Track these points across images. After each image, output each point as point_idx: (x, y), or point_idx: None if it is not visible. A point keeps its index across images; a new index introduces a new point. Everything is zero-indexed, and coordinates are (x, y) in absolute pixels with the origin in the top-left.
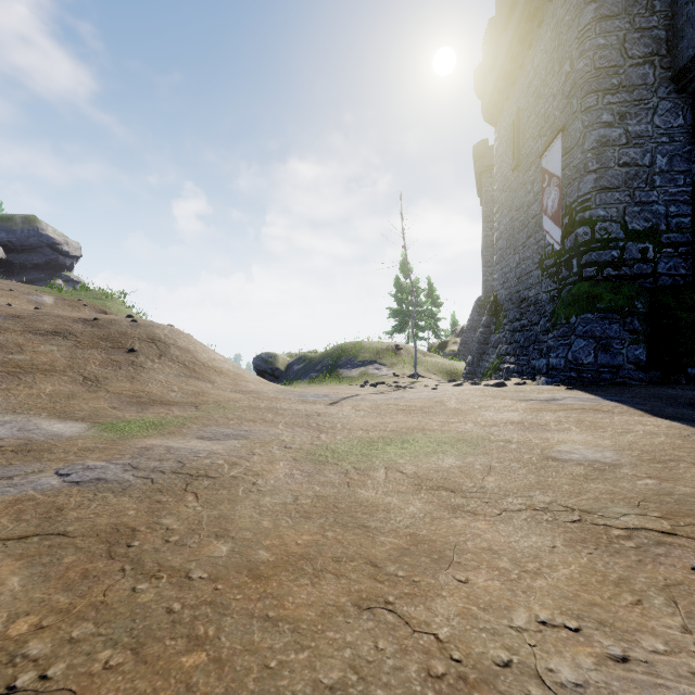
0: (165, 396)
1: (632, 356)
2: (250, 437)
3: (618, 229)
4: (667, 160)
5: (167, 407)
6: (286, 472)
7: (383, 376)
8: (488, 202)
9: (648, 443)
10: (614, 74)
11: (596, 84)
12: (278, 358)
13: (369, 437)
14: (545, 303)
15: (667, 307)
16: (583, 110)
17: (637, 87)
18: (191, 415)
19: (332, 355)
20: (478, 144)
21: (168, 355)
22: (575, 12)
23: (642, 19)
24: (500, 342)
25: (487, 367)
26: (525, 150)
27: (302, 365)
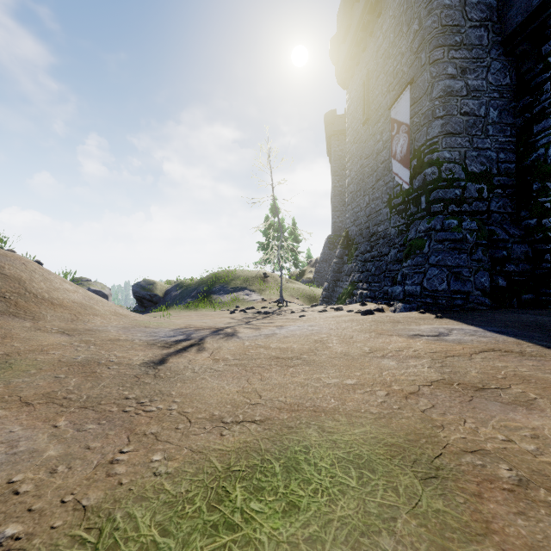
0: None
1: (479, 283)
2: None
3: (460, 170)
4: (497, 113)
5: None
6: None
7: (253, 301)
8: (336, 160)
9: None
10: (457, 32)
11: (443, 39)
12: (157, 285)
13: (221, 449)
14: (394, 237)
15: (500, 240)
16: (431, 62)
17: (475, 46)
18: None
19: (207, 282)
20: (328, 113)
21: None
22: None
23: None
24: (352, 271)
25: (341, 292)
26: (374, 105)
27: (179, 291)
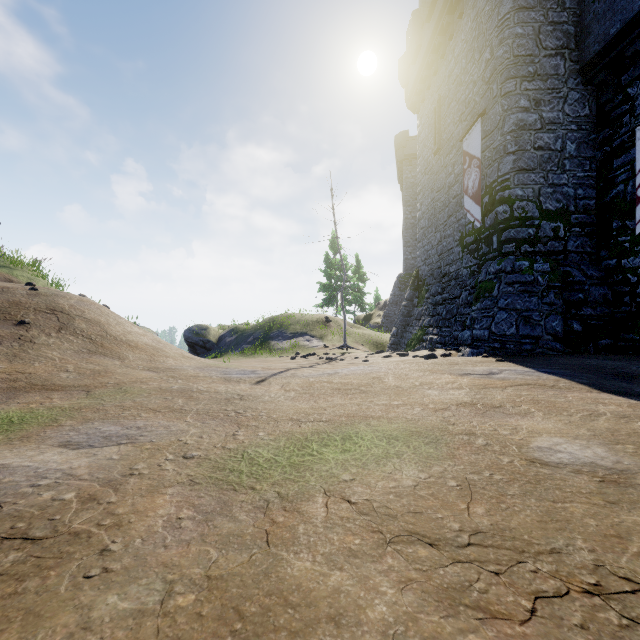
0: (52, 379)
1: (549, 328)
2: (140, 439)
3: (534, 208)
4: (575, 146)
5: (47, 394)
6: (169, 515)
7: (314, 347)
8: (408, 188)
9: (631, 431)
10: (530, 62)
11: (515, 70)
12: (210, 331)
13: (301, 431)
14: (466, 278)
15: (577, 282)
16: (503, 94)
17: (550, 76)
18: (75, 404)
19: (264, 327)
20: (399, 135)
21: (71, 328)
22: (495, 2)
23: (554, 13)
24: (423, 315)
25: (410, 338)
26: (446, 135)
27: (234, 337)
